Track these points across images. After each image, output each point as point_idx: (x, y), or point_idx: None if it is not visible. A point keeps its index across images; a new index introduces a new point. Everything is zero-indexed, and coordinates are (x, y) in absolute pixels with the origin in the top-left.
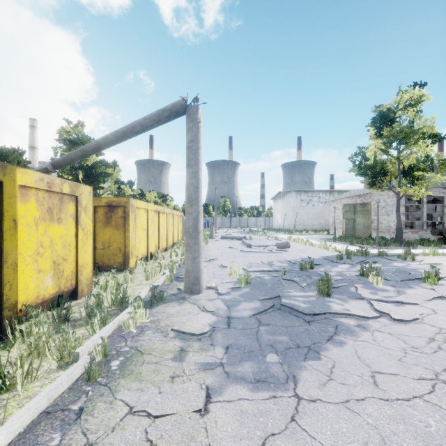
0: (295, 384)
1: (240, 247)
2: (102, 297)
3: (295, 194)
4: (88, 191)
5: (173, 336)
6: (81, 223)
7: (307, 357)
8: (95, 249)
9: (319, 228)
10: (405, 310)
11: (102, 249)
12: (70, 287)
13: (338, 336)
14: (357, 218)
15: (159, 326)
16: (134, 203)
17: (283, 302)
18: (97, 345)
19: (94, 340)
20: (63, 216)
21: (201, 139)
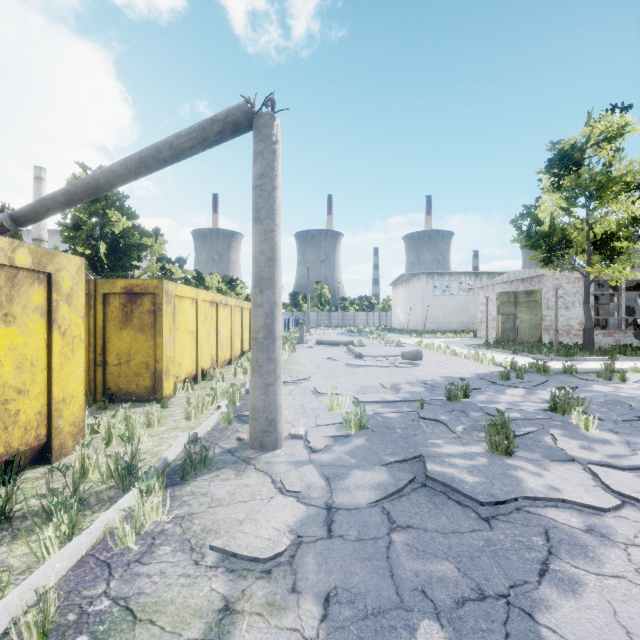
0: None
1: (345, 358)
2: (91, 461)
3: (424, 277)
4: (76, 266)
5: (213, 564)
6: (60, 323)
7: (511, 635)
8: (106, 365)
9: (460, 327)
10: None
11: (116, 366)
12: (33, 442)
13: (558, 561)
14: (519, 313)
15: (188, 532)
16: (171, 289)
17: (431, 470)
18: (27, 608)
19: (30, 586)
20: (16, 310)
21: (278, 172)
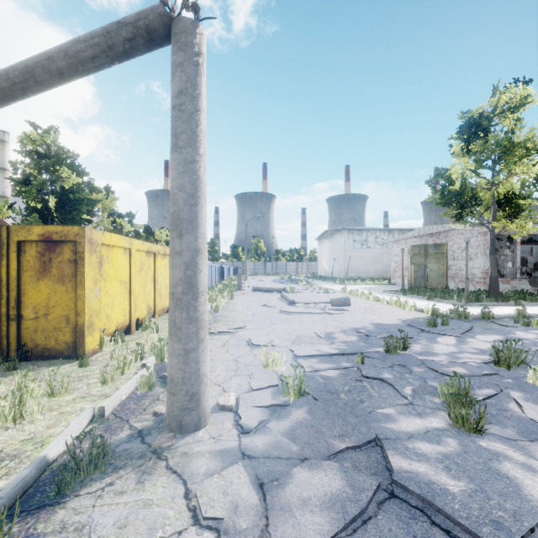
0: None
1: (279, 305)
2: None
3: (346, 232)
4: None
5: None
6: None
7: None
8: (21, 319)
9: (376, 275)
10: None
11: (33, 320)
12: None
13: None
14: (429, 263)
15: None
16: (96, 237)
17: (399, 469)
18: None
19: None
20: None
21: (202, 91)
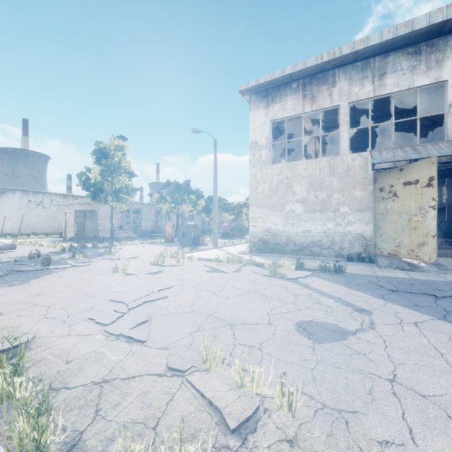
0: (29, 283)
1: None
2: None
3: (20, 193)
4: None
5: None
6: None
7: (34, 279)
8: None
9: (52, 231)
10: (86, 264)
11: None
12: None
13: (50, 273)
14: (87, 222)
15: None
16: None
17: (19, 270)
18: None
19: None
20: None
21: None
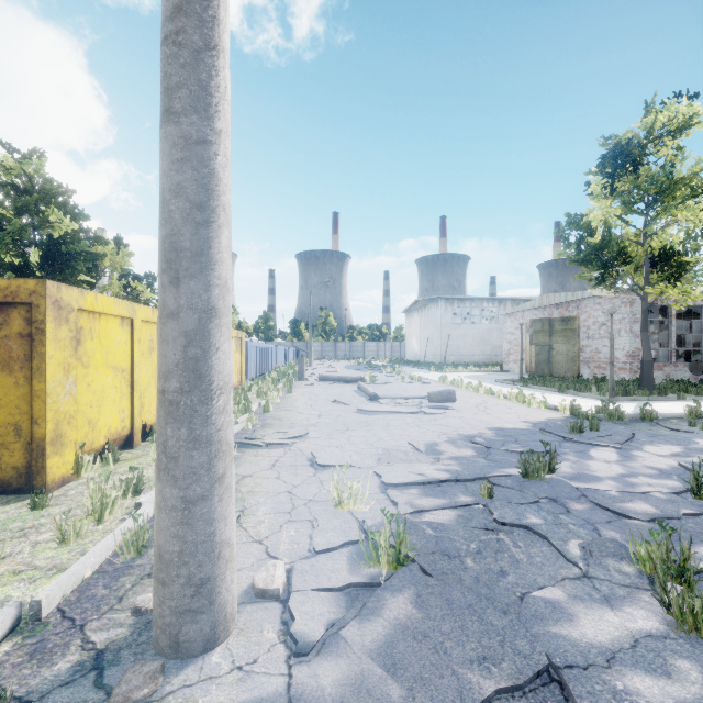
0: None
1: (356, 401)
2: None
3: (443, 303)
4: None
5: None
6: None
7: None
8: None
9: (482, 360)
10: None
11: None
12: None
13: None
14: (555, 343)
15: None
16: (68, 298)
17: None
18: None
19: None
20: None
21: (222, 16)
